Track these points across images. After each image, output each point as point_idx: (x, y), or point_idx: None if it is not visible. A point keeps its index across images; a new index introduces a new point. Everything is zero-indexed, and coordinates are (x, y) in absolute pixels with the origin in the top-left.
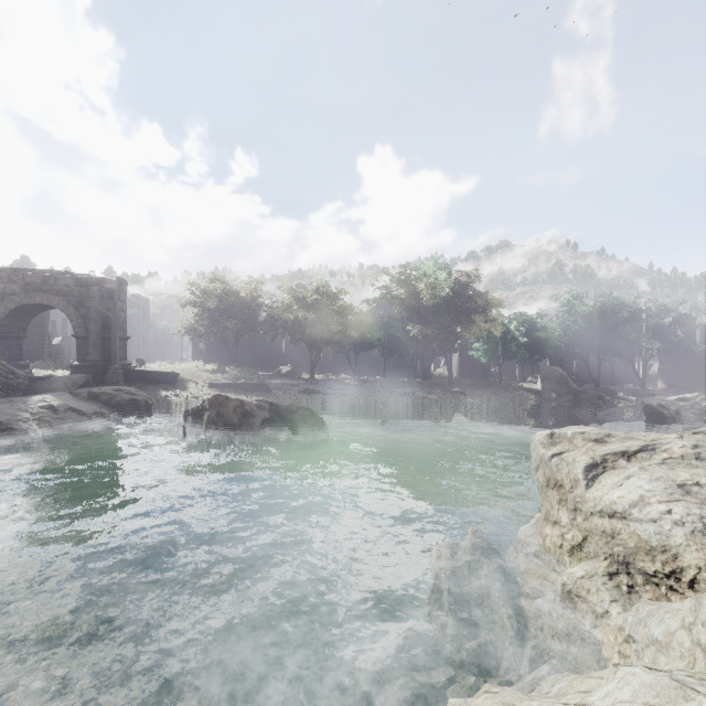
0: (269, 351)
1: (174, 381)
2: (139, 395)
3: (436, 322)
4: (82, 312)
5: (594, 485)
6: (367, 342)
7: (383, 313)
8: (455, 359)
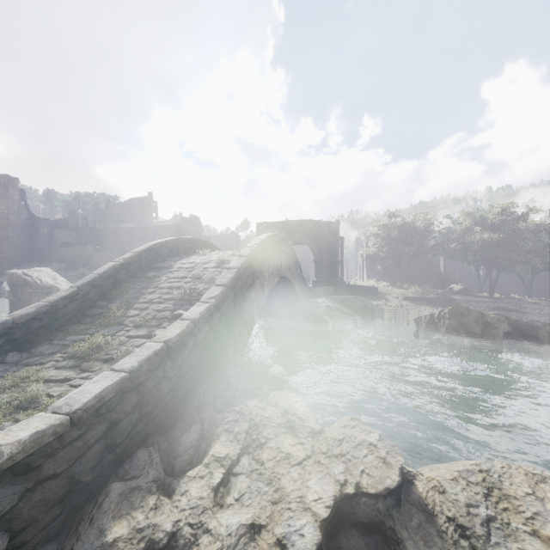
0: (428, 271)
1: (376, 293)
2: (367, 302)
3: None
4: (318, 245)
5: None
6: None
7: None
8: None
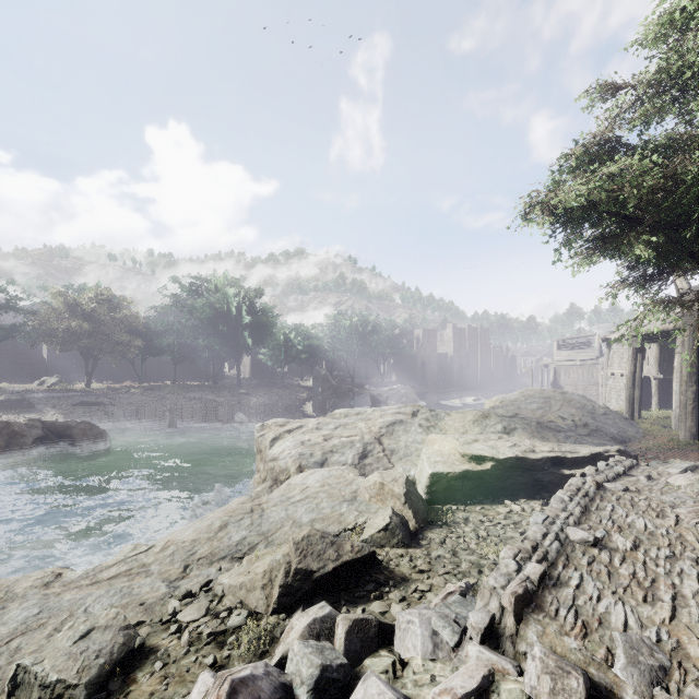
0: (24, 357)
1: None
2: None
3: (225, 332)
4: None
5: (272, 448)
6: (156, 348)
7: (173, 320)
8: (248, 361)
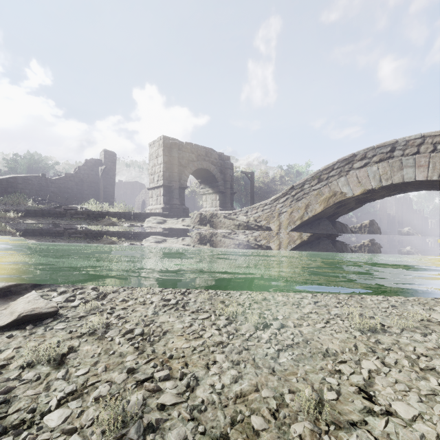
0: None
1: None
2: None
3: None
4: (221, 176)
5: None
6: None
7: None
8: None
